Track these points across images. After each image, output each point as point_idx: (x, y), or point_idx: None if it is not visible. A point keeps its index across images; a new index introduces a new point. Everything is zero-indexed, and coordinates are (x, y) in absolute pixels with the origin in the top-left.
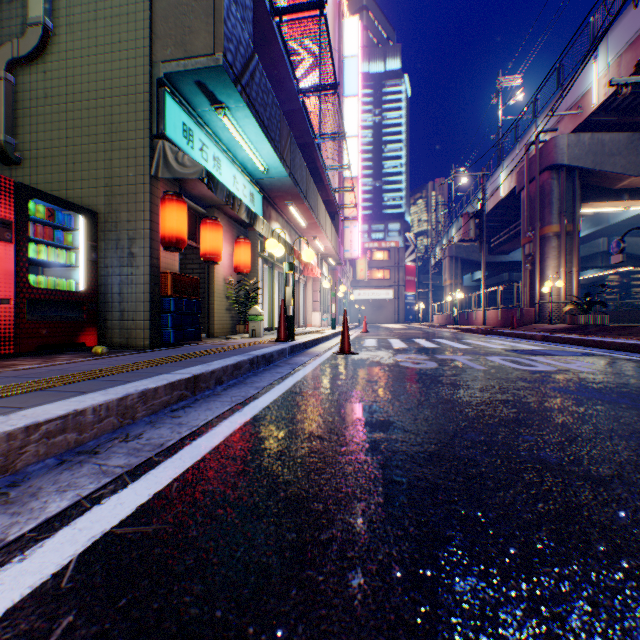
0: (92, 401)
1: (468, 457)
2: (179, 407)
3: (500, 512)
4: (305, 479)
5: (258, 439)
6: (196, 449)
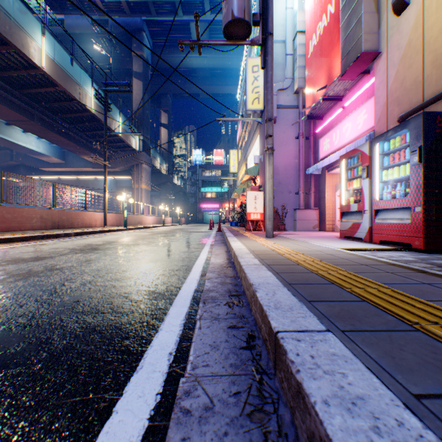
0: (255, 277)
1: (3, 311)
2: (256, 342)
3: (50, 292)
4: (119, 296)
5: (142, 313)
6: (182, 304)
